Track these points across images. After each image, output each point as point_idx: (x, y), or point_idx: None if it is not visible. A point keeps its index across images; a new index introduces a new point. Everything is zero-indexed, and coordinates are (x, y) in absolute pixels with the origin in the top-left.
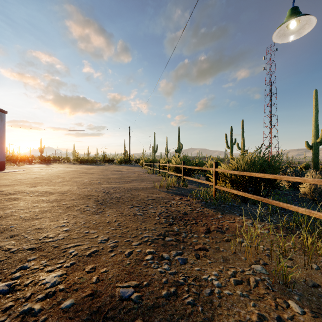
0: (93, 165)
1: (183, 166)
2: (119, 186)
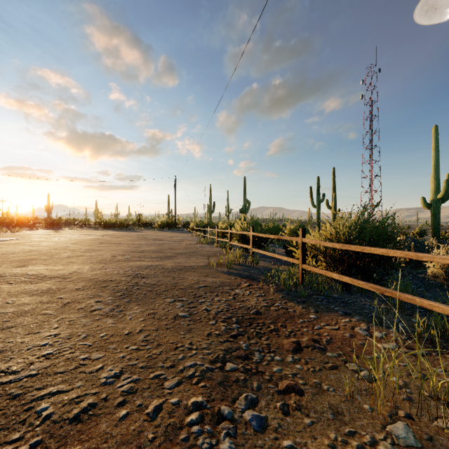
0: (123, 231)
1: (252, 234)
2: (156, 265)
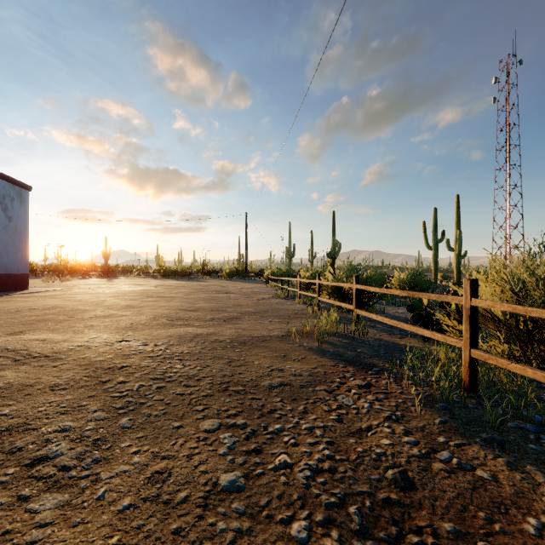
0: (184, 281)
1: (356, 287)
2: (209, 334)
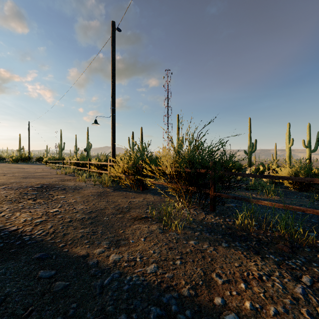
0: None
1: (77, 161)
2: (31, 174)
